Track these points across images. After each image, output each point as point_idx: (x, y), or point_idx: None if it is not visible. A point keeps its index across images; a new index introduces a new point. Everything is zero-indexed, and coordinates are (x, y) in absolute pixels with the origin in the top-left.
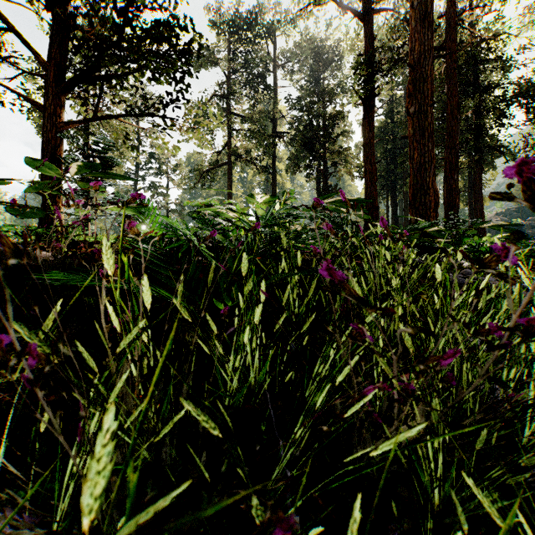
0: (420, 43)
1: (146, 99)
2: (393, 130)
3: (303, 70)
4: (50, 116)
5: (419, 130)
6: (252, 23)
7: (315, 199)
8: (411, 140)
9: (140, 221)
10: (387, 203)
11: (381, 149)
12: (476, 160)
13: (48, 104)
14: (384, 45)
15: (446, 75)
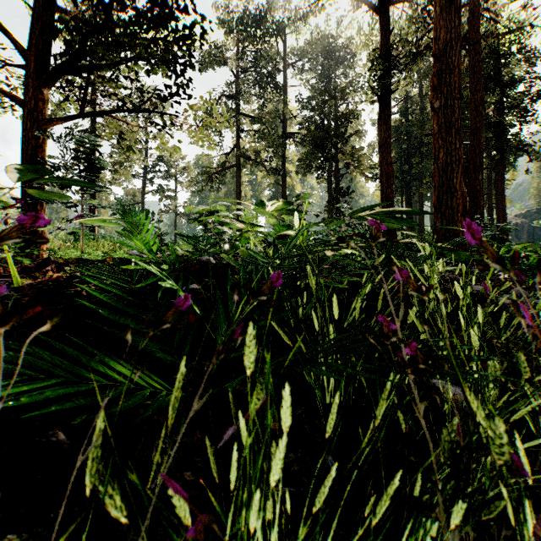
0: (447, 31)
1: (141, 92)
2: (407, 130)
3: (313, 69)
4: (31, 112)
5: (445, 127)
6: (262, 21)
7: (373, 220)
8: (436, 138)
9: (131, 233)
10: (401, 205)
11: (395, 149)
12: (497, 160)
13: (28, 99)
14: (402, 38)
15: (470, 68)
